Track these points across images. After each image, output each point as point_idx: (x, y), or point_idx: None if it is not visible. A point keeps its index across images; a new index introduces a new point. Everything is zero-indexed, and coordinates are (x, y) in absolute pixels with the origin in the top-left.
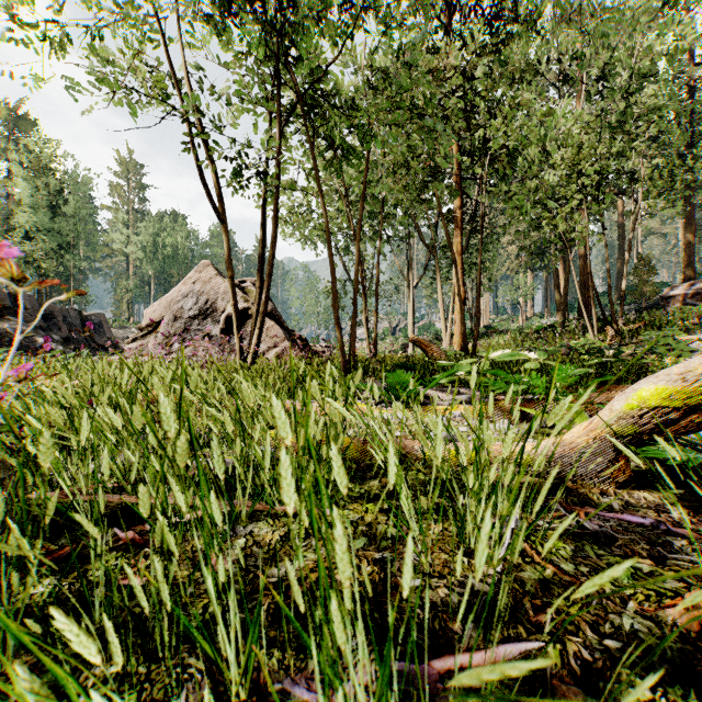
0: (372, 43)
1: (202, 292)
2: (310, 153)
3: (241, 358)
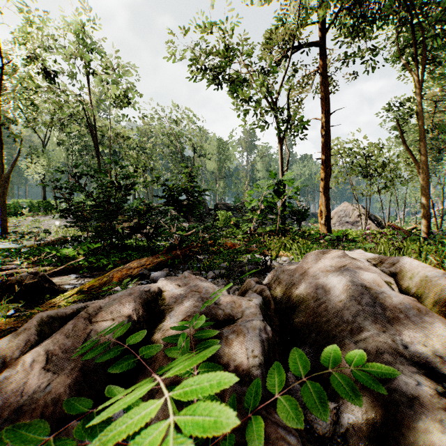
0: (392, 165)
1: (345, 210)
2: (378, 190)
3: (363, 228)
